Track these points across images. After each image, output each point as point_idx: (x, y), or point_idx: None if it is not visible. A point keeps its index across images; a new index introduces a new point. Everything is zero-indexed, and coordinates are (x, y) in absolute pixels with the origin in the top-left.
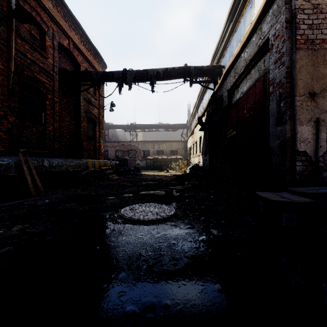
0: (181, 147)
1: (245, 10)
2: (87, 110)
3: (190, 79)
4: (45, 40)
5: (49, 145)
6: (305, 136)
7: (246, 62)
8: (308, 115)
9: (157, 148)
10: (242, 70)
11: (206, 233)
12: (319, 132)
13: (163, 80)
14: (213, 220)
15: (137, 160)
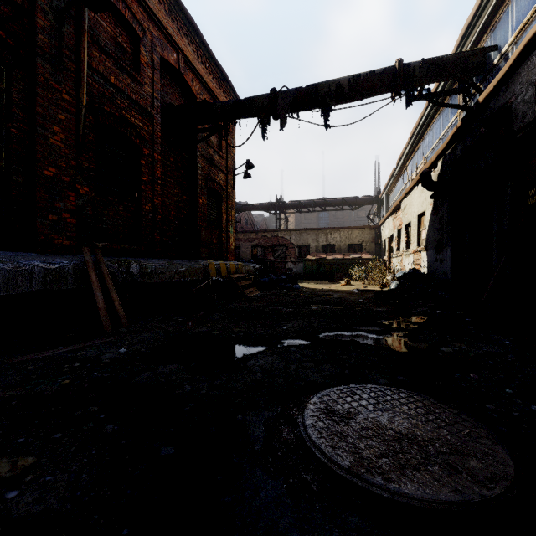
0: (368, 239)
1: None
2: (207, 175)
3: (406, 93)
4: (139, 53)
5: (145, 237)
6: None
7: None
8: None
9: (323, 241)
10: None
11: None
12: None
13: (348, 101)
14: None
15: (288, 263)
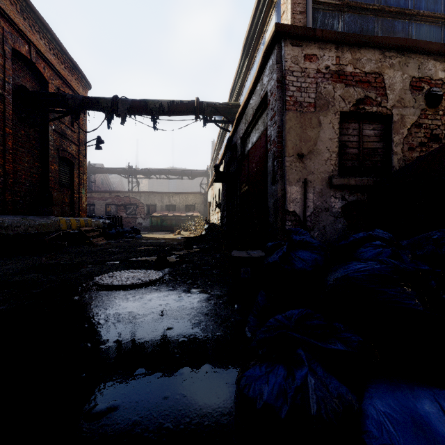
0: (199, 202)
1: (259, 48)
2: (59, 146)
3: (203, 118)
4: None
5: None
6: (294, 196)
7: (253, 111)
8: (297, 176)
9: (167, 202)
10: (250, 119)
11: (185, 293)
12: (306, 193)
13: (168, 115)
14: (199, 283)
15: (139, 218)
